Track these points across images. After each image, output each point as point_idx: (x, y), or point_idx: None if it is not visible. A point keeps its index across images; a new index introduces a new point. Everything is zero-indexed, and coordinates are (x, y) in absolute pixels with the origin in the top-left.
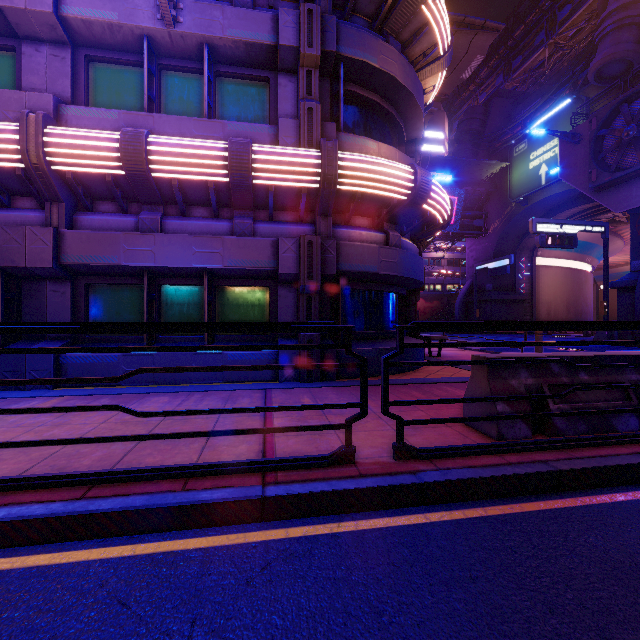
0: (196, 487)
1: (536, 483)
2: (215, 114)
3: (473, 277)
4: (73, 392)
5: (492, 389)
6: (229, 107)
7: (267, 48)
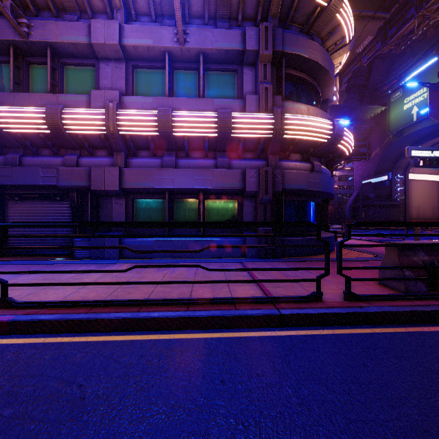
0: (242, 308)
1: (436, 316)
2: (205, 94)
3: (359, 189)
4: (132, 261)
5: (401, 262)
6: (213, 89)
7: (238, 52)
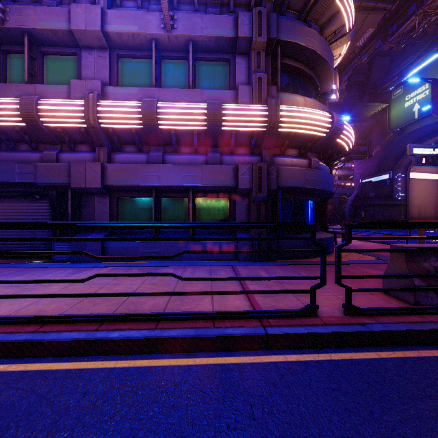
0: (221, 326)
1: None
2: (195, 85)
3: (359, 188)
4: (114, 264)
5: (409, 269)
6: (203, 80)
7: (230, 39)
